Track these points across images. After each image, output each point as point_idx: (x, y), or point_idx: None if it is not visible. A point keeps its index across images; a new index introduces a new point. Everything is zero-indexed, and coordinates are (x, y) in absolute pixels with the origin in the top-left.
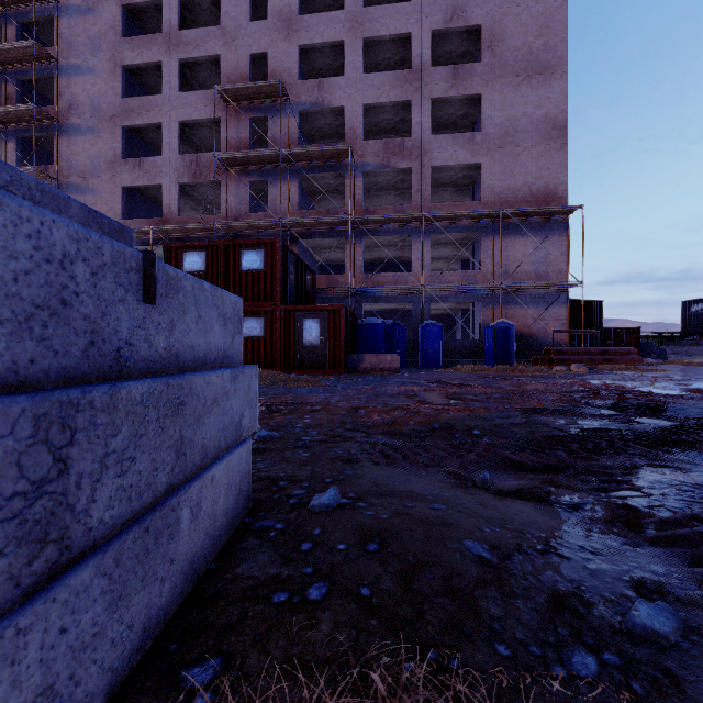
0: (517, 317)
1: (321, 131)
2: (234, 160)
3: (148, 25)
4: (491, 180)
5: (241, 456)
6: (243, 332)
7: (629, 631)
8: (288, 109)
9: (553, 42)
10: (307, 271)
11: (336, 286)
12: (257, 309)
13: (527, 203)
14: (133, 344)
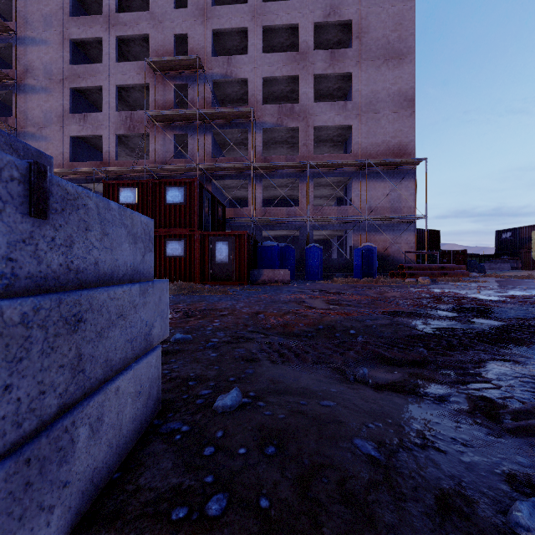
0: (378, 242)
1: (229, 97)
2: (161, 117)
3: (92, 8)
4: (359, 138)
5: (150, 363)
6: (167, 252)
7: (514, 532)
8: (204, 78)
9: (404, 35)
10: (218, 205)
11: (241, 216)
12: (179, 234)
13: (386, 156)
14: (15, 260)
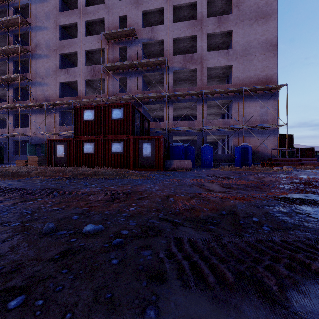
0: (251, 142)
1: (152, 53)
2: (111, 68)
3: (72, 7)
4: (237, 73)
5: None
6: (112, 150)
7: None
8: (136, 42)
9: (270, 2)
10: (145, 120)
11: (160, 127)
12: (119, 138)
13: (256, 84)
14: None
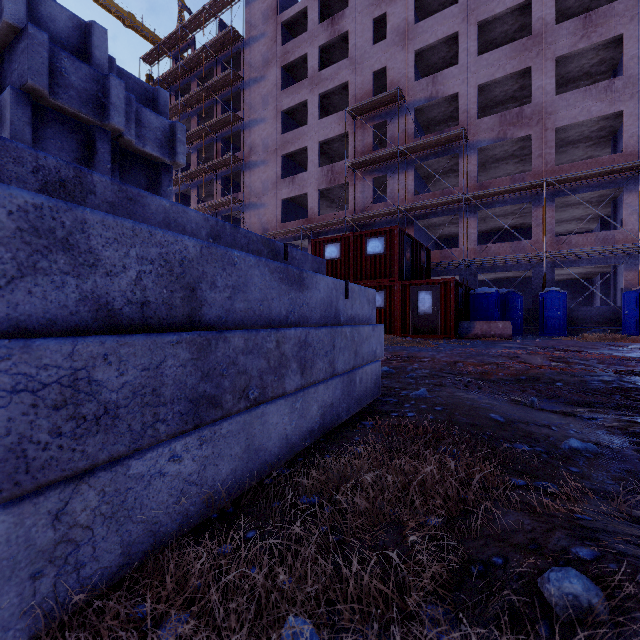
0: None
1: (435, 119)
2: (360, 164)
3: (298, 74)
4: (637, 127)
5: (376, 367)
6: None
7: (562, 448)
8: (404, 109)
9: None
10: (421, 250)
11: (449, 259)
12: (379, 285)
13: None
14: (343, 313)
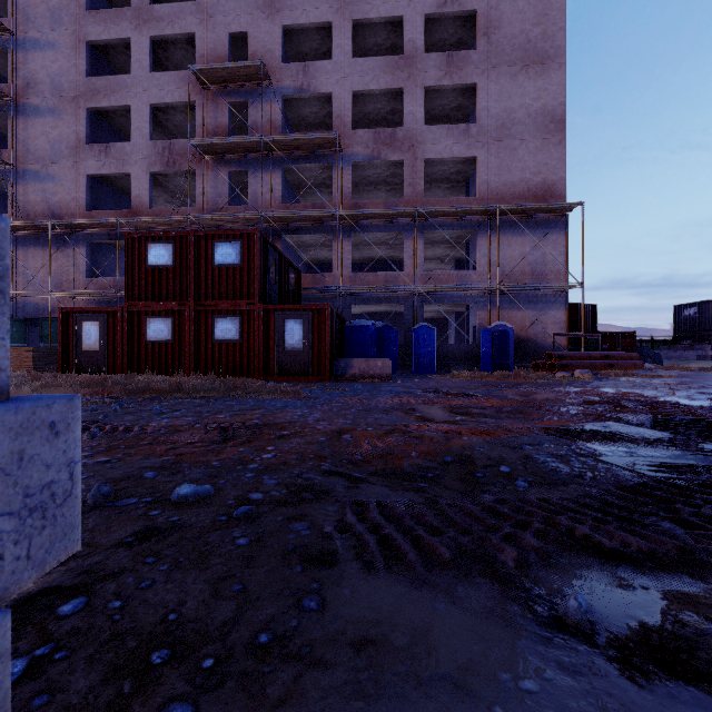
0: (514, 320)
1: (307, 120)
2: (211, 148)
3: None
4: (487, 175)
5: None
6: (216, 334)
7: None
8: (270, 93)
9: (551, 31)
10: (290, 269)
11: (323, 285)
12: (232, 308)
13: (525, 200)
14: None
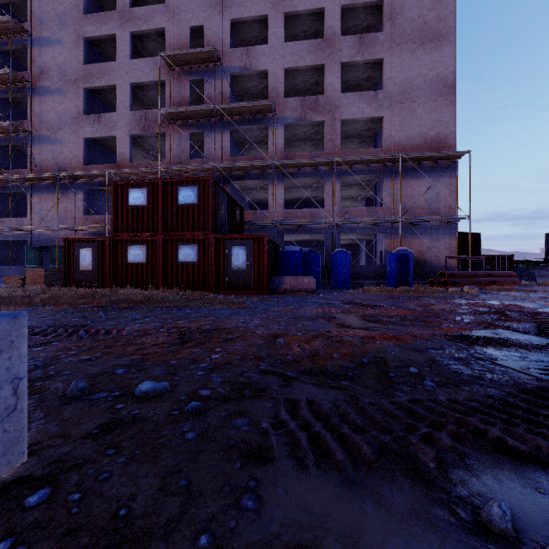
0: (414, 246)
1: (249, 92)
2: (176, 115)
3: (107, 5)
4: (391, 131)
5: None
6: (179, 258)
7: None
8: (221, 72)
9: (443, 14)
10: (236, 207)
11: (261, 220)
12: (191, 238)
13: (422, 150)
14: None
